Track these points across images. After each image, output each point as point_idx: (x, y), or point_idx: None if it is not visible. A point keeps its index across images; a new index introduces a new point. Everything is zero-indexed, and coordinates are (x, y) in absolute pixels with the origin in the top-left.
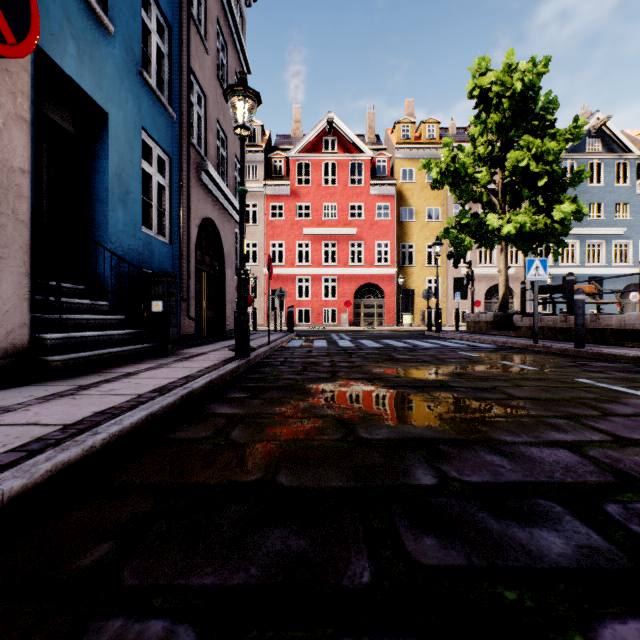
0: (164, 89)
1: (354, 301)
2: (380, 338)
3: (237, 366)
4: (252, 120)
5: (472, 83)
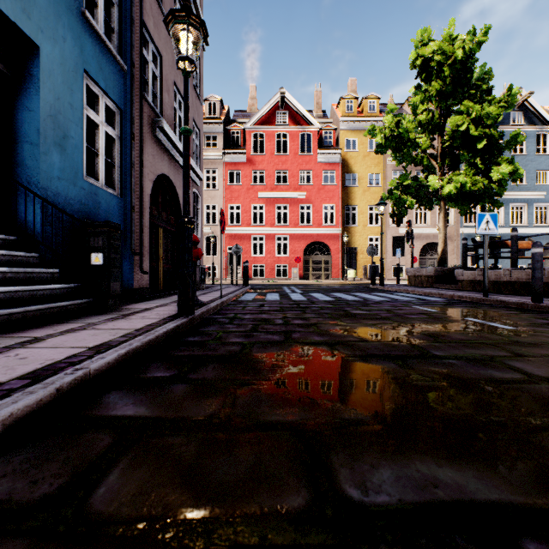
0: (114, 39)
1: (303, 257)
2: (329, 291)
3: (175, 327)
4: (212, 95)
5: (414, 53)
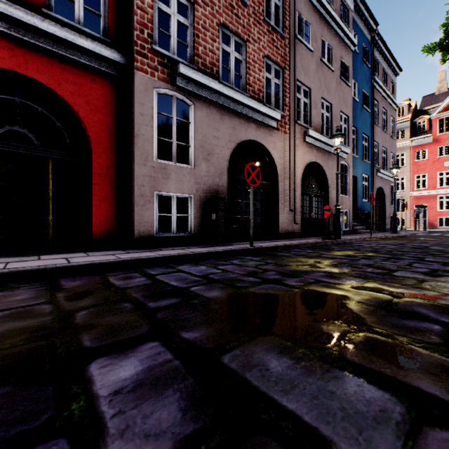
0: (366, 156)
1: None
2: None
3: (393, 235)
4: (400, 103)
5: None
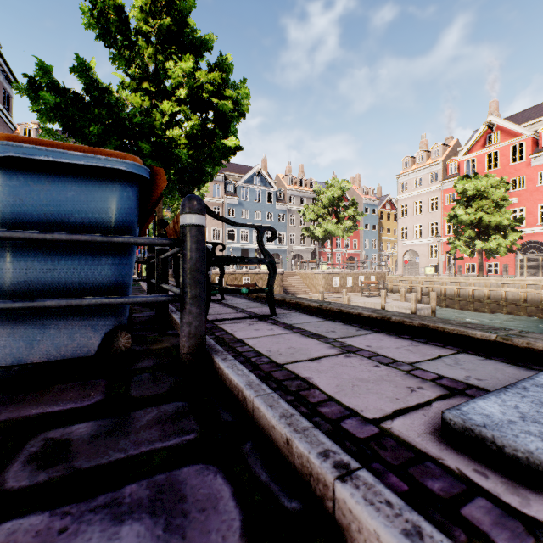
0: None
1: None
2: None
3: None
4: (28, 123)
5: None
